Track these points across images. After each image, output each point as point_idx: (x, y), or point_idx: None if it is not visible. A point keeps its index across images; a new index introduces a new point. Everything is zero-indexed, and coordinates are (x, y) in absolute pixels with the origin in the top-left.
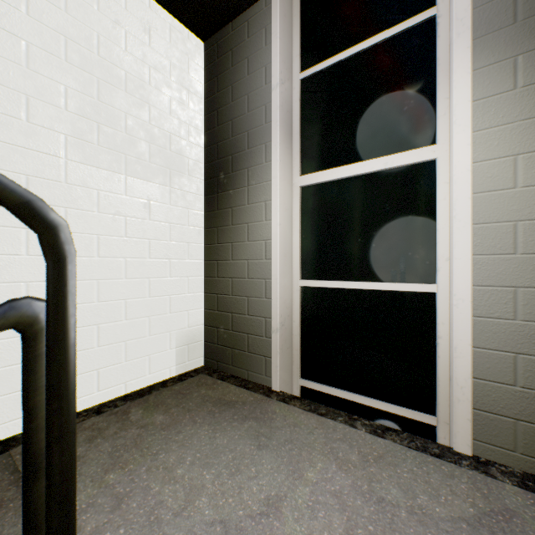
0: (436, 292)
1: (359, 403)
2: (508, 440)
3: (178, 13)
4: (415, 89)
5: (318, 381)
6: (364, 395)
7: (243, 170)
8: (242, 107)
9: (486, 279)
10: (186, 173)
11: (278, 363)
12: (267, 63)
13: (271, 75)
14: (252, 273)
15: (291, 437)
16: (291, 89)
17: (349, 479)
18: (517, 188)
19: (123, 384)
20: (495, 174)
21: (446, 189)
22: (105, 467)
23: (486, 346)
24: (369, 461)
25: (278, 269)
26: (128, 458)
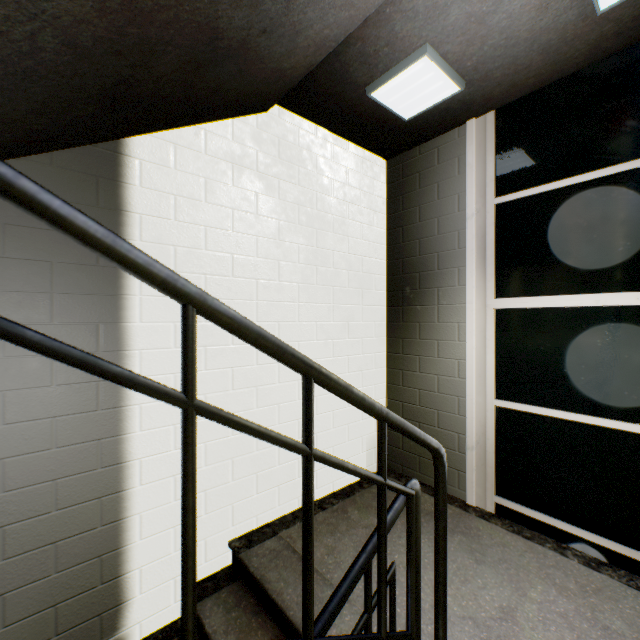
0: None
1: (565, 530)
2: None
3: (369, 147)
4: (632, 232)
5: (516, 501)
6: (570, 524)
7: (432, 289)
8: (430, 228)
9: None
10: (373, 288)
11: (474, 479)
12: (459, 192)
13: (464, 203)
14: (443, 389)
15: (503, 557)
16: (484, 213)
17: (571, 604)
18: None
19: (331, 484)
20: None
21: None
22: None
23: None
24: (588, 591)
25: (474, 390)
26: None
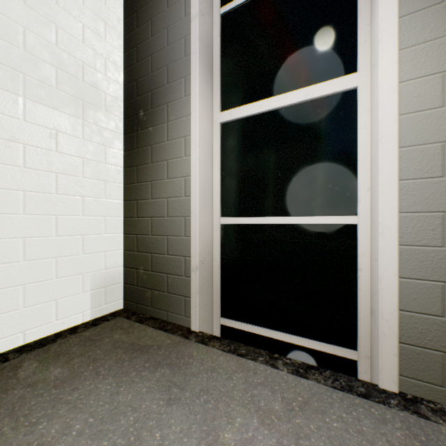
0: (357, 224)
1: (279, 340)
2: (436, 374)
3: None
4: (336, 18)
5: (239, 319)
6: (284, 332)
7: (163, 106)
8: (161, 41)
9: (413, 205)
10: (103, 108)
11: (198, 302)
12: None
13: (190, 6)
14: (172, 211)
15: (207, 385)
16: (211, 23)
17: (274, 437)
18: None
19: (20, 334)
20: (422, 93)
21: (367, 117)
22: None
23: (412, 276)
24: (294, 409)
25: (198, 205)
26: None
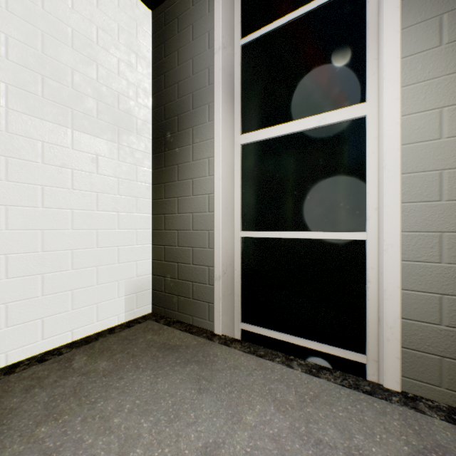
0: (366, 240)
1: (295, 344)
2: (434, 376)
3: None
4: (347, 52)
5: (258, 324)
6: (299, 337)
7: (188, 130)
8: (187, 70)
9: (414, 225)
10: (135, 132)
11: (220, 308)
12: (210, 29)
13: (214, 40)
14: (197, 225)
15: (231, 379)
16: (232, 54)
17: (287, 421)
18: (443, 139)
19: (69, 332)
20: (422, 126)
21: (375, 143)
22: (38, 419)
23: (413, 288)
24: (306, 400)
25: (220, 221)
26: (64, 408)
